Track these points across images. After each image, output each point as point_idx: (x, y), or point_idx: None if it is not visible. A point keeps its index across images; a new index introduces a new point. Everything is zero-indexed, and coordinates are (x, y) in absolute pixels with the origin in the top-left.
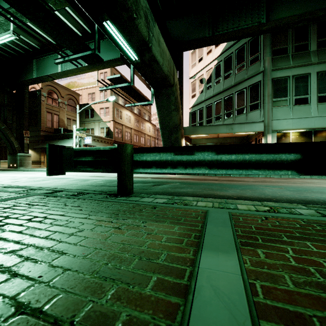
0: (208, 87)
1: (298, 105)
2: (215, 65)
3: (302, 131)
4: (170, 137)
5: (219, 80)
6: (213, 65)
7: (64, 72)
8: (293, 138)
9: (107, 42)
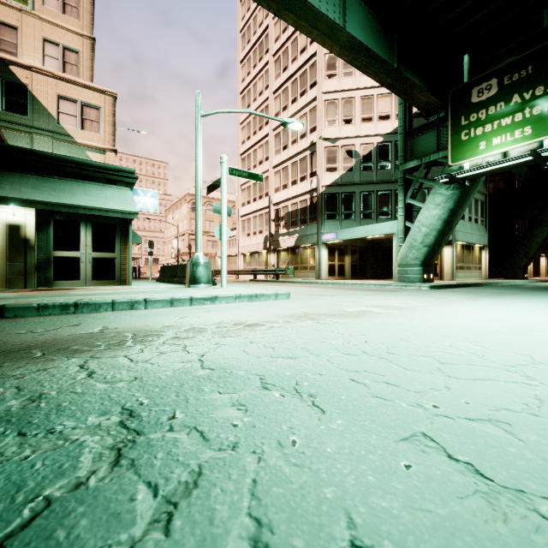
0: (366, 168)
1: (462, 220)
2: (379, 142)
3: (461, 244)
4: (444, 235)
5: (387, 165)
6: (376, 141)
7: (299, 1)
8: (458, 249)
9: (376, 22)
